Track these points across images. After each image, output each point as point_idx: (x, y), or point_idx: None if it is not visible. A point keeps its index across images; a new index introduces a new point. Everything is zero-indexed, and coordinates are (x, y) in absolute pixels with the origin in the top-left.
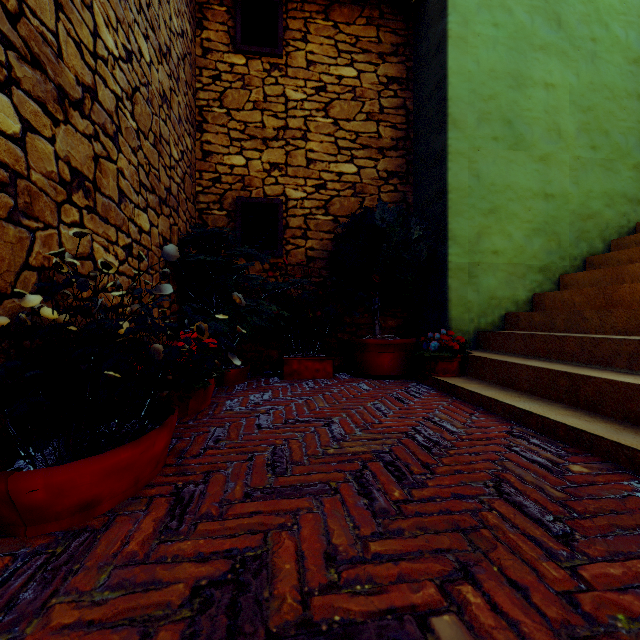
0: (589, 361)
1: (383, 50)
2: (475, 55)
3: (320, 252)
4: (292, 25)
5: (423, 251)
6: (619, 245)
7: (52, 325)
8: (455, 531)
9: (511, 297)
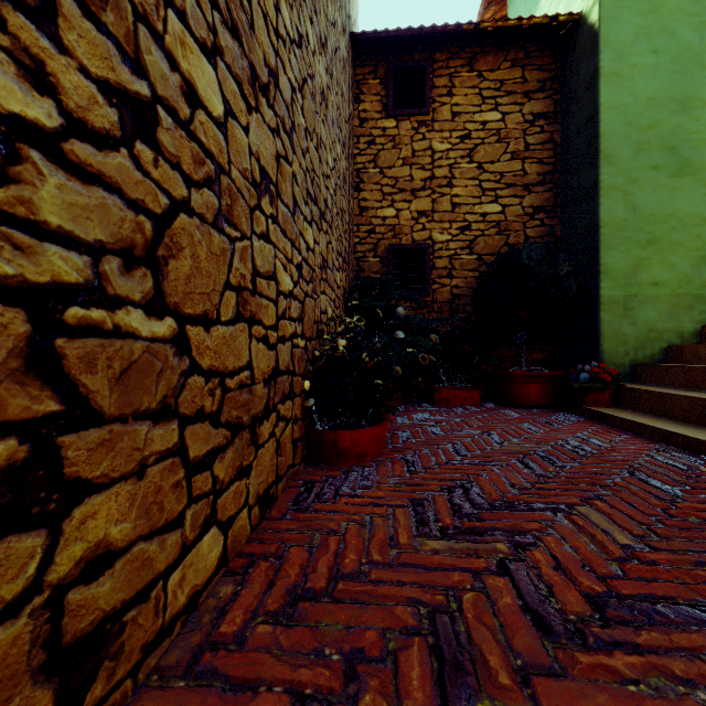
0: None
1: (529, 88)
2: (631, 87)
3: (464, 289)
4: (438, 83)
5: (572, 286)
6: None
7: (344, 356)
8: (593, 485)
9: (674, 329)
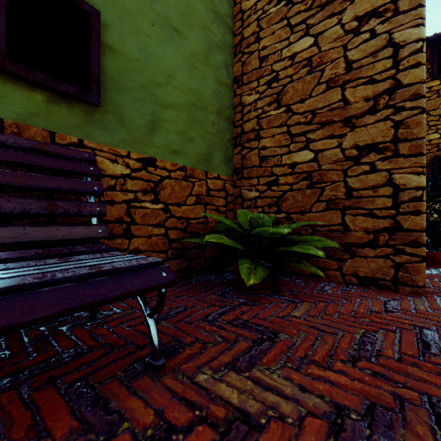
0: None
1: None
2: None
3: None
4: None
5: None
6: None
7: (435, 221)
8: None
9: None
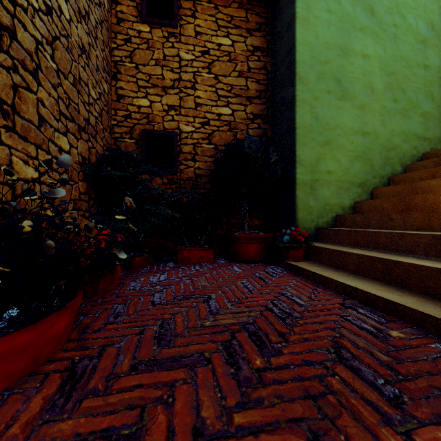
0: (396, 250)
1: (250, 27)
2: (315, 31)
3: (205, 171)
4: (184, 5)
5: (278, 171)
6: (412, 168)
7: None
8: (306, 398)
9: (340, 204)
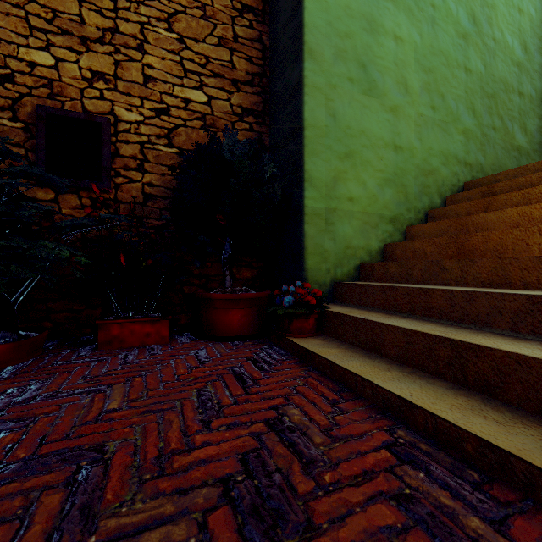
0: (461, 319)
1: None
2: None
3: (161, 189)
4: None
5: (278, 192)
6: (453, 201)
7: None
8: None
9: (365, 247)
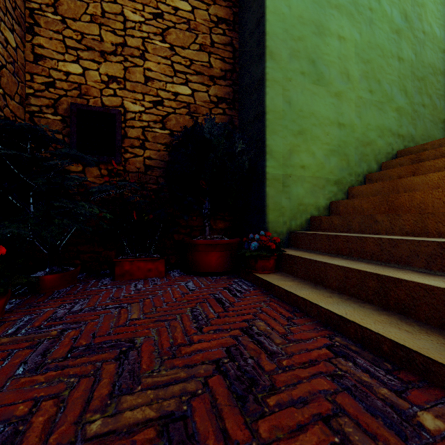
0: (388, 260)
1: None
2: (287, 1)
3: (157, 162)
4: None
5: (245, 162)
6: (388, 166)
7: None
8: None
9: (314, 204)
